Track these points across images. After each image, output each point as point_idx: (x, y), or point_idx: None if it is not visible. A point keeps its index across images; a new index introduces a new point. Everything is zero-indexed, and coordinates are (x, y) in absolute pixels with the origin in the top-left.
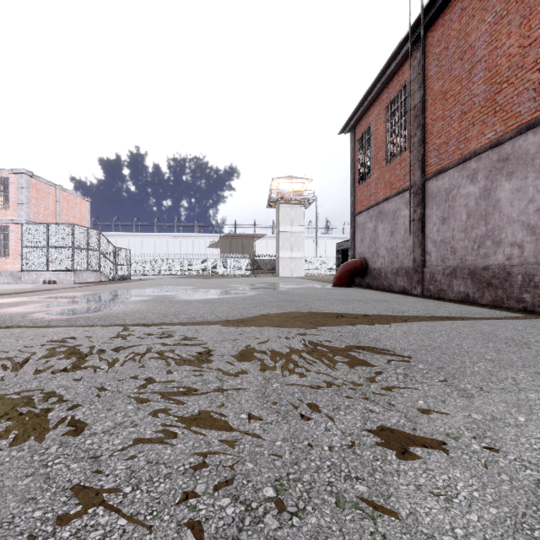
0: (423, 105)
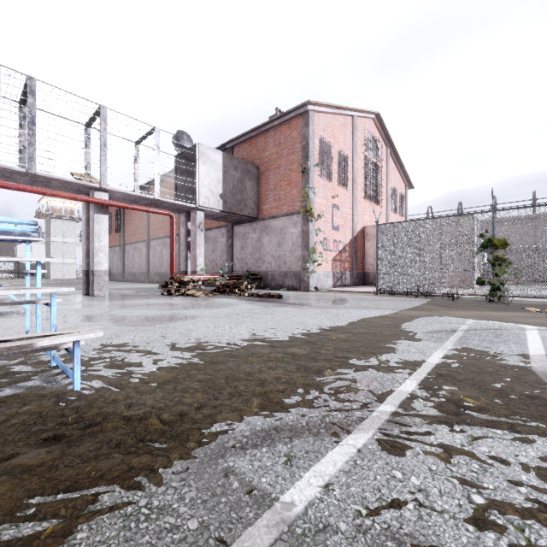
0: (124, 220)
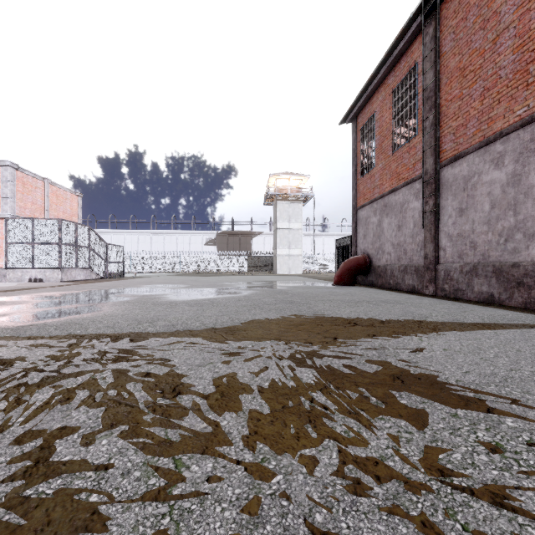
0: (437, 84)
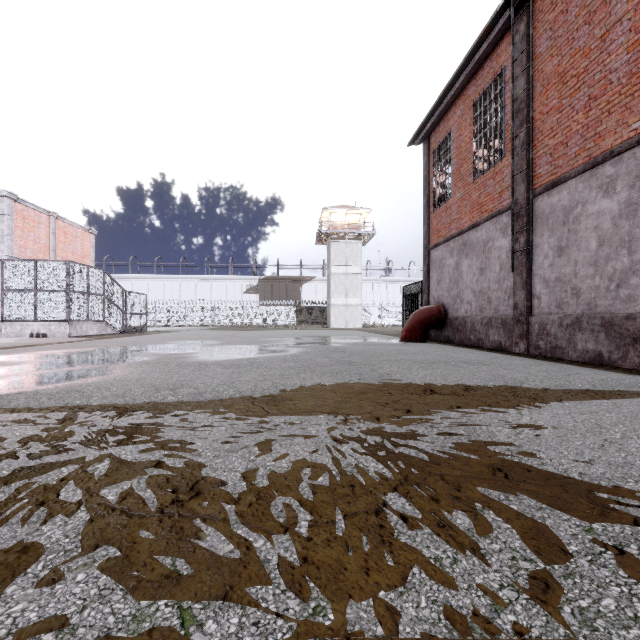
0: (529, 94)
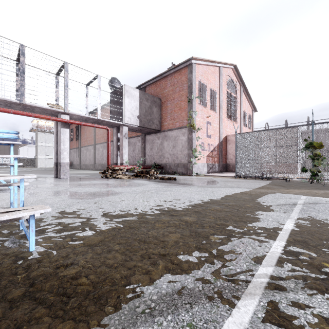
0: (81, 133)
